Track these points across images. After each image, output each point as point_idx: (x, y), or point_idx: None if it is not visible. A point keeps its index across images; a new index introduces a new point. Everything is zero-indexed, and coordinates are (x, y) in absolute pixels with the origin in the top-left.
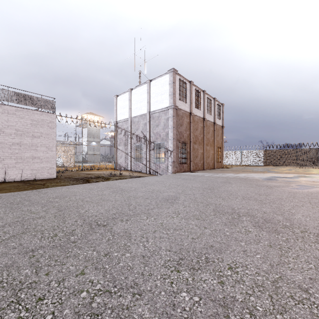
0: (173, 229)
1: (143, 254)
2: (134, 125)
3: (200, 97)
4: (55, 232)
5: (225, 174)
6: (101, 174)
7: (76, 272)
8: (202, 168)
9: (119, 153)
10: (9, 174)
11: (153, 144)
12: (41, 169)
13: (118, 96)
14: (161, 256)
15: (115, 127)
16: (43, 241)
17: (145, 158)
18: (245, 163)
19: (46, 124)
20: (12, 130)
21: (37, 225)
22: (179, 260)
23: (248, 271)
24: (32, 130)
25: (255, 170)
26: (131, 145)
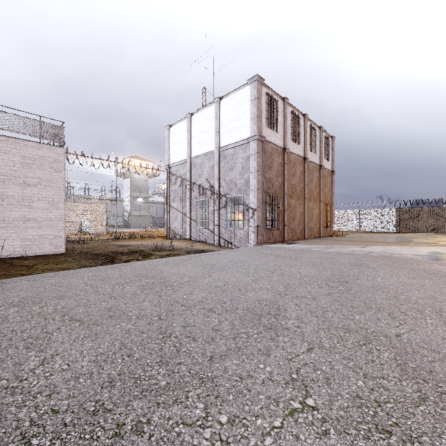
0: None
1: None
2: (196, 169)
3: (298, 125)
4: None
5: (346, 248)
6: (142, 246)
7: None
8: (302, 236)
9: (173, 213)
10: None
11: (225, 198)
12: (39, 238)
13: (171, 126)
14: None
15: (167, 174)
16: None
17: (212, 221)
18: (366, 228)
19: (48, 164)
20: None
21: None
22: None
23: None
24: (23, 173)
25: (389, 239)
26: (191, 200)
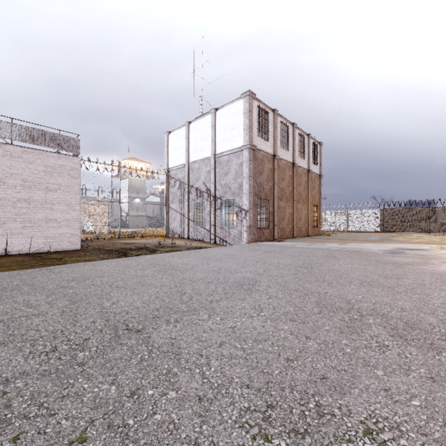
0: (253, 340)
1: (199, 393)
2: (193, 173)
3: (287, 133)
4: (55, 343)
5: (326, 245)
6: (146, 243)
7: (70, 436)
8: (291, 235)
9: (172, 213)
10: (13, 243)
11: (220, 200)
12: (58, 236)
13: (170, 133)
14: (233, 399)
15: (167, 177)
16: (30, 361)
17: (208, 221)
18: (353, 228)
19: (66, 172)
20: (17, 180)
21: (30, 328)
22: (266, 409)
23: (405, 441)
24: (45, 180)
25: (369, 238)
26: (189, 202)
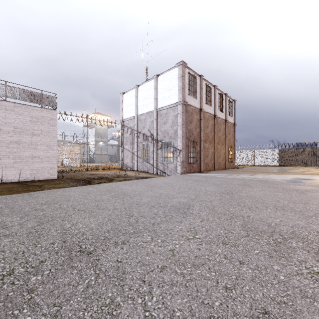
0: (191, 264)
1: None
2: (141, 123)
3: (210, 93)
4: (14, 265)
5: (240, 175)
6: (106, 174)
7: None
8: (213, 168)
9: (125, 152)
10: (7, 174)
11: (161, 143)
12: (41, 169)
13: (124, 93)
14: None
15: (122, 126)
16: None
17: (152, 158)
18: (258, 163)
19: (47, 121)
20: (10, 127)
21: None
22: None
23: None
24: (31, 127)
25: (271, 170)
26: (138, 144)
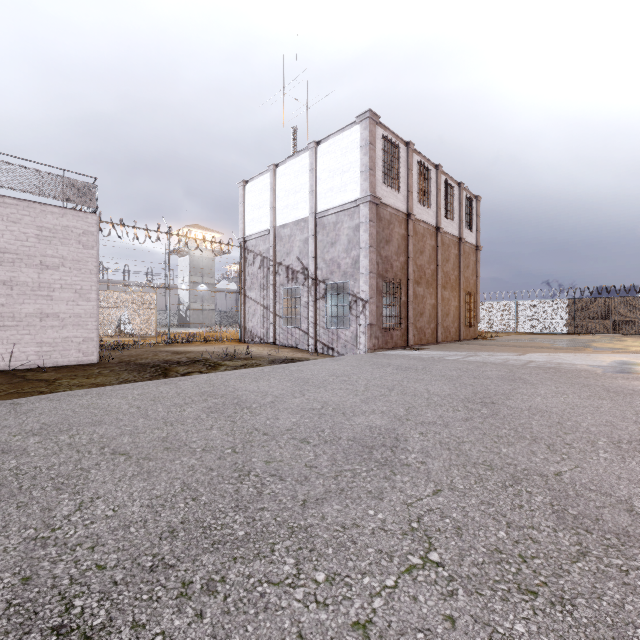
0: None
1: None
2: (282, 244)
3: (428, 181)
4: None
5: (496, 355)
6: (207, 353)
7: None
8: (434, 339)
9: (249, 306)
10: None
11: (324, 285)
12: (61, 342)
13: (247, 183)
14: None
15: (242, 251)
16: None
17: (305, 318)
18: (525, 328)
19: (75, 237)
20: None
21: None
22: None
23: None
24: (39, 251)
25: (558, 344)
26: (276, 288)
